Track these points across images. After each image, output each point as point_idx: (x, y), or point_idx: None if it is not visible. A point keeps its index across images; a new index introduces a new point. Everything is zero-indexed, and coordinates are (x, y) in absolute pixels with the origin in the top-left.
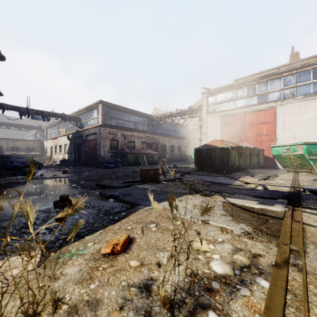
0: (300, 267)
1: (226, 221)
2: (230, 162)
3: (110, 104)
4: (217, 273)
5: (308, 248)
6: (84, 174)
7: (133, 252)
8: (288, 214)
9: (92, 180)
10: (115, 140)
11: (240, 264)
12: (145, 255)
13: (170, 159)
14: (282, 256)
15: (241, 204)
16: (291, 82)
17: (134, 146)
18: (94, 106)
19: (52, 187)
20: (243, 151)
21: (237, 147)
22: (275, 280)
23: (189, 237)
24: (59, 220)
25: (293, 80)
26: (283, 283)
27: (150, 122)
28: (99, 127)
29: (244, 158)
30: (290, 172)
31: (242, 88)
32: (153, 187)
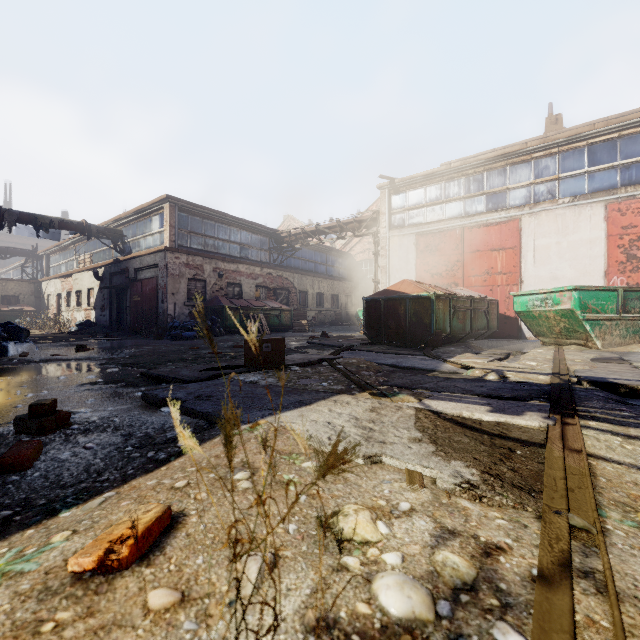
0: (601, 578)
1: (421, 455)
2: (434, 326)
3: (189, 204)
4: (390, 614)
5: (608, 520)
6: (124, 353)
7: (169, 561)
8: (553, 433)
9: (138, 364)
10: (200, 281)
11: (452, 580)
12: (202, 567)
13: (315, 321)
14: (552, 548)
15: (456, 413)
16: (549, 170)
17: (241, 294)
18: (153, 208)
19: (36, 383)
20: (459, 303)
21: (447, 295)
22: (543, 629)
23: (330, 501)
24: (9, 467)
25: (553, 167)
26: (566, 638)
27: (274, 244)
28: (165, 251)
29: (461, 317)
30: (549, 345)
31: (457, 179)
32: (269, 380)
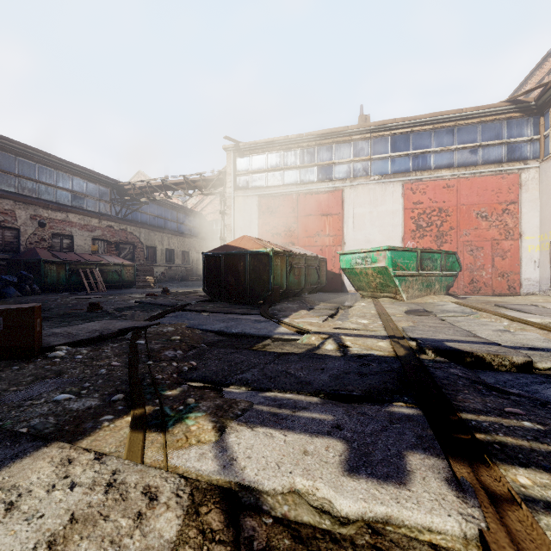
0: None
1: None
2: (272, 282)
3: None
4: None
5: None
6: None
7: None
8: None
9: None
10: (10, 230)
11: None
12: None
13: (165, 277)
14: None
15: (282, 487)
16: (364, 151)
17: (72, 247)
18: None
19: None
20: (295, 260)
21: (285, 252)
22: None
23: None
24: None
25: (367, 149)
26: None
27: (117, 195)
28: None
29: (297, 273)
30: (367, 298)
31: (294, 150)
32: None
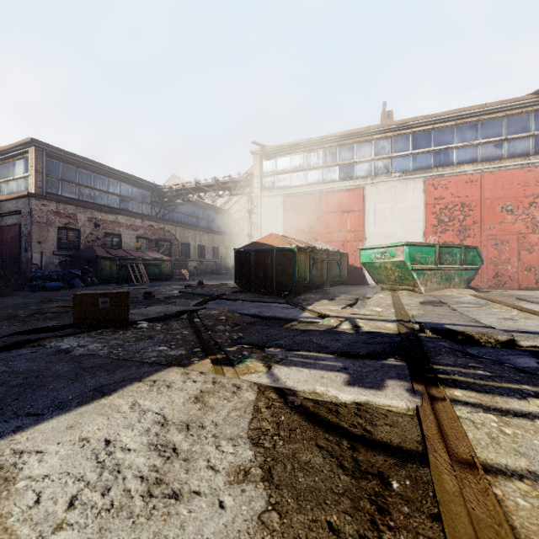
0: None
1: (235, 537)
2: (296, 275)
3: (60, 150)
4: None
5: None
6: None
7: None
8: (428, 425)
9: None
10: (73, 230)
11: None
12: None
13: (197, 271)
14: None
15: (308, 389)
16: (385, 150)
17: (120, 245)
18: (16, 151)
19: None
20: (318, 255)
21: (308, 248)
22: None
23: None
24: None
25: (388, 147)
26: None
27: (156, 198)
28: (28, 197)
29: (319, 267)
30: (386, 291)
31: (316, 151)
32: (91, 346)
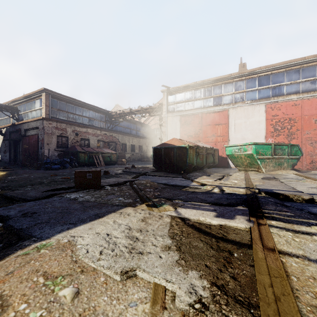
0: None
1: (167, 266)
2: (188, 162)
3: (58, 94)
4: None
5: None
6: (6, 179)
7: None
8: (255, 234)
9: (7, 187)
10: (64, 137)
11: None
12: None
13: (130, 159)
14: None
15: (196, 218)
16: (241, 87)
17: (89, 145)
18: (36, 95)
19: None
20: (200, 150)
21: (195, 146)
22: None
23: None
24: None
25: (243, 86)
26: None
27: (108, 118)
28: (42, 120)
29: (201, 157)
30: (241, 171)
31: (199, 89)
32: (86, 197)
